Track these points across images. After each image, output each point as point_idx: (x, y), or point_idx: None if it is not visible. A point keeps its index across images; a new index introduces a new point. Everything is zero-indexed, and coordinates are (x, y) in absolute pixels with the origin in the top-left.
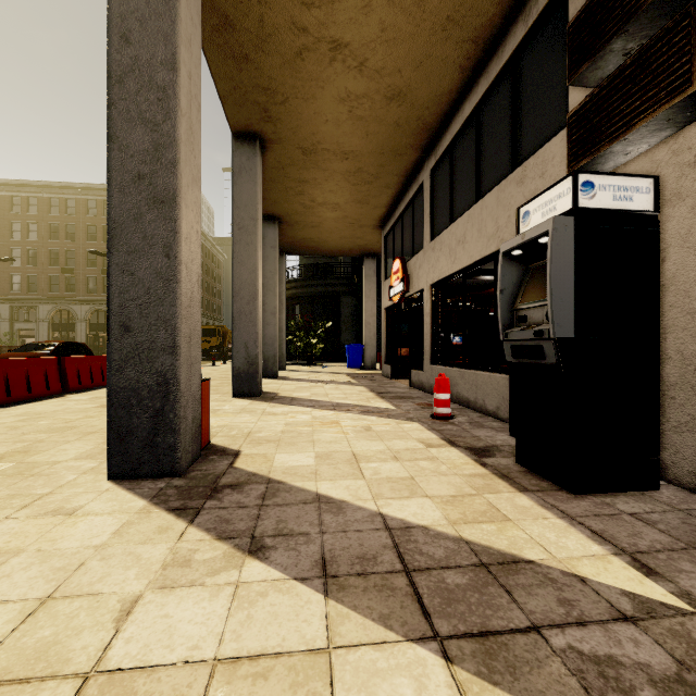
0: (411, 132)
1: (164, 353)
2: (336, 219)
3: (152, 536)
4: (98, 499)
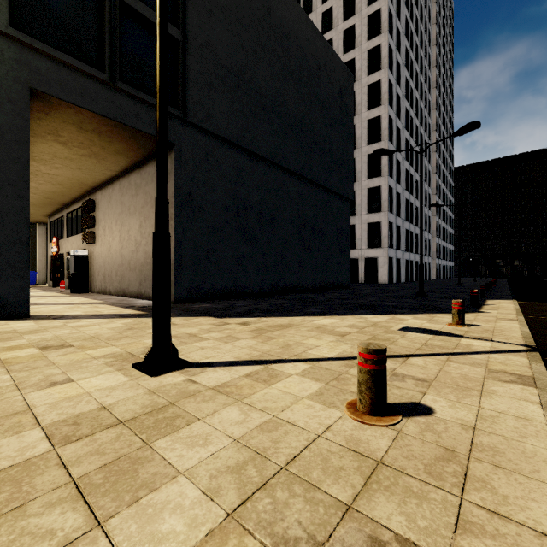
0: (57, 203)
1: None
2: None
3: None
4: None
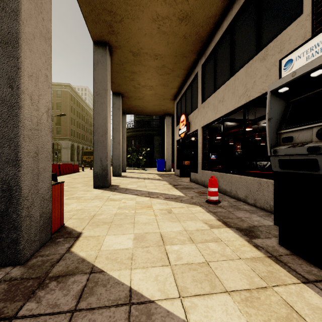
0: (192, 42)
1: (8, 165)
2: (151, 94)
3: None
4: None
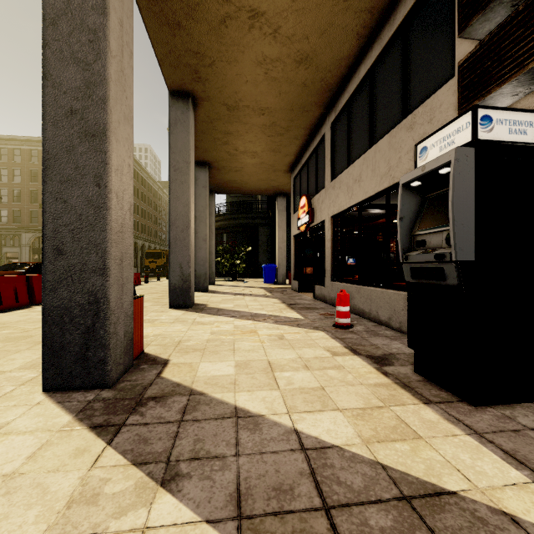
0: (316, 91)
1: (95, 275)
2: (255, 164)
3: (67, 461)
4: (26, 414)
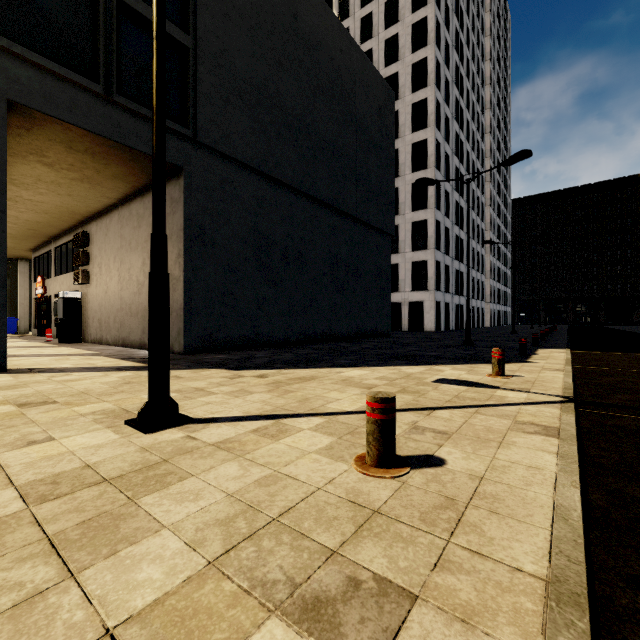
0: (43, 235)
1: None
2: None
3: None
4: None
